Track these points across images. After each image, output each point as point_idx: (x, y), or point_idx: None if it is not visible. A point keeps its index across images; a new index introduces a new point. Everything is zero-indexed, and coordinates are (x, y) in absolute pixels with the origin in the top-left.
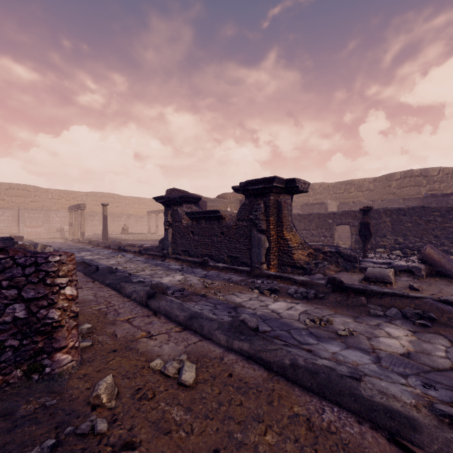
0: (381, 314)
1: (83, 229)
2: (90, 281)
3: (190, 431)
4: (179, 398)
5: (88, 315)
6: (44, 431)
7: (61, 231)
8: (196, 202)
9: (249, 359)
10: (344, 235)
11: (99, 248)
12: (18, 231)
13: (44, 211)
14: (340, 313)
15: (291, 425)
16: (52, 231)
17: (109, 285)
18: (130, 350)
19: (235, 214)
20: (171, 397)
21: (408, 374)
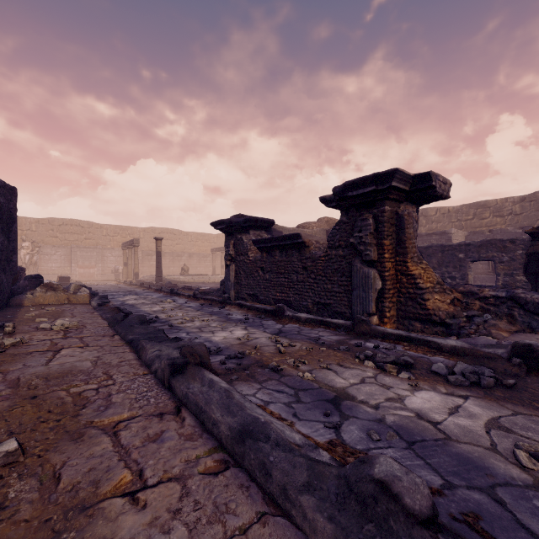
0: None
1: (136, 269)
2: (108, 335)
3: None
4: None
5: (50, 407)
6: None
7: (116, 272)
8: (267, 228)
9: None
10: (477, 277)
11: (150, 291)
12: (70, 272)
13: (97, 249)
14: None
15: None
16: (106, 273)
17: (131, 343)
18: None
19: (324, 240)
20: None
21: None
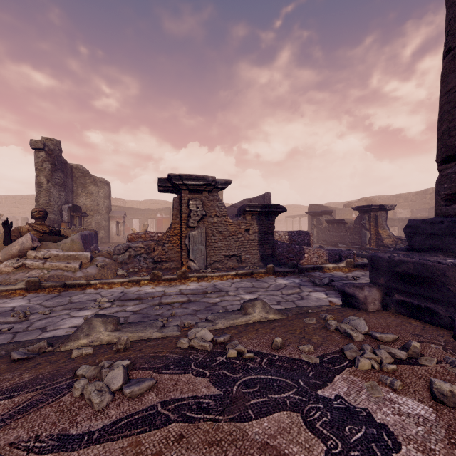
0: None
1: None
2: None
3: None
4: None
5: None
6: None
7: None
8: (330, 214)
9: None
10: None
11: None
12: None
13: None
14: None
15: None
16: None
17: None
18: None
19: (353, 220)
20: None
21: None
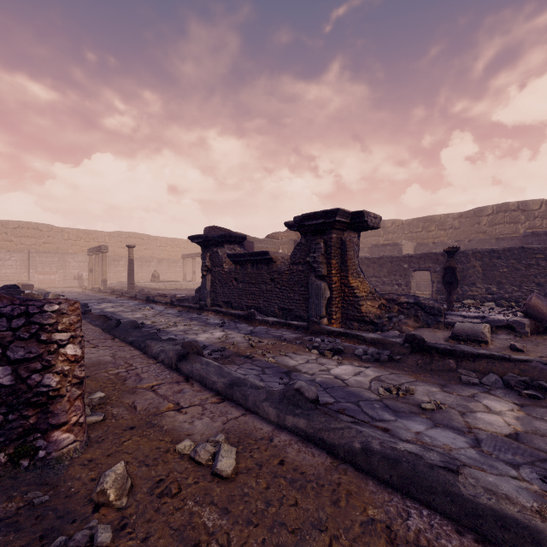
0: (476, 382)
1: (104, 276)
2: (109, 338)
3: (225, 543)
4: (213, 495)
5: (103, 381)
6: (25, 542)
7: (80, 278)
8: (240, 242)
9: (306, 440)
10: (422, 283)
11: (123, 298)
12: (28, 279)
13: (59, 254)
14: (422, 380)
15: (366, 536)
16: (68, 279)
17: (132, 343)
18: (152, 427)
19: (288, 256)
20: (202, 493)
21: (520, 463)
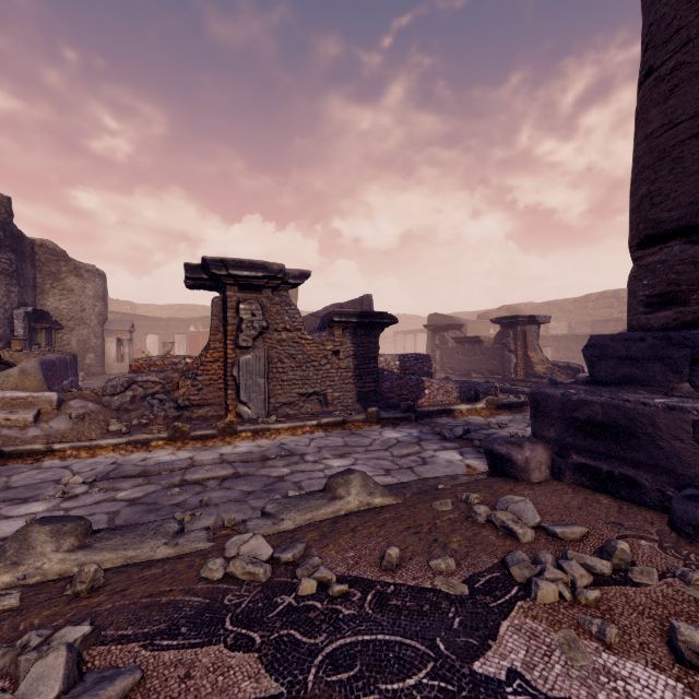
0: None
1: None
2: None
3: None
4: None
5: None
6: None
7: None
8: (459, 328)
9: None
10: None
11: None
12: None
13: None
14: None
15: None
16: None
17: None
18: None
19: (493, 338)
20: None
21: None
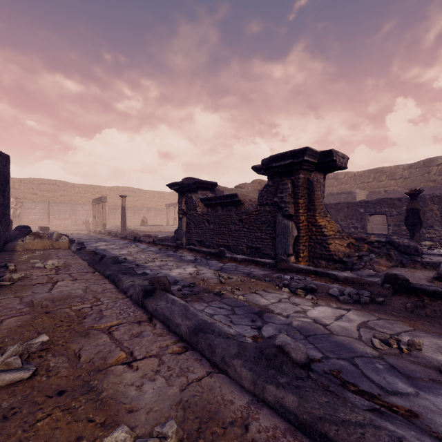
0: None
1: (104, 221)
2: (90, 271)
3: None
4: None
5: (61, 318)
6: None
7: (87, 223)
8: (212, 189)
9: (298, 429)
10: (375, 227)
11: (116, 238)
12: (48, 223)
13: (71, 204)
14: (420, 328)
15: None
16: (78, 224)
17: (108, 277)
18: (86, 393)
19: (255, 199)
20: None
21: None
